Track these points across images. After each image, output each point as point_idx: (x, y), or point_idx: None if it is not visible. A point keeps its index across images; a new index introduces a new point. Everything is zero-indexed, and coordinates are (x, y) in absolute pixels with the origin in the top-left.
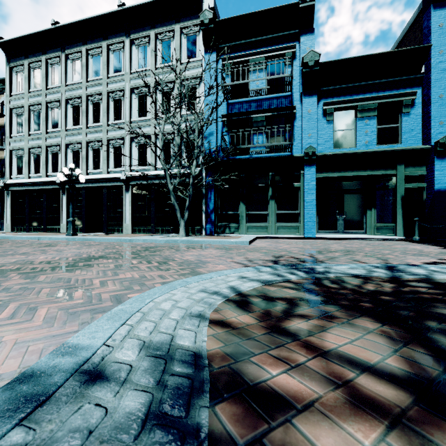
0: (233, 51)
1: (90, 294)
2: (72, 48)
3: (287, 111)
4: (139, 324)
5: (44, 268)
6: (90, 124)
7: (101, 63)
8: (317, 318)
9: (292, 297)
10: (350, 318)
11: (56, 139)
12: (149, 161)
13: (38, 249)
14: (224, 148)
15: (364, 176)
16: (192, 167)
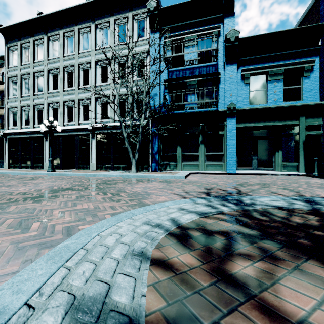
0: (172, 32)
1: (46, 225)
2: (53, 32)
3: (213, 76)
4: (77, 266)
5: (18, 199)
6: (66, 88)
7: (73, 42)
8: (259, 257)
9: (228, 231)
10: (295, 259)
11: (41, 99)
12: (109, 115)
13: (22, 182)
14: (165, 105)
15: (273, 126)
16: (141, 119)
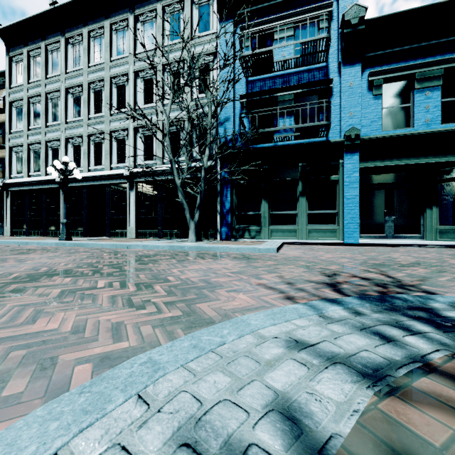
0: (253, 18)
1: None
2: (73, 31)
3: (321, 85)
4: None
5: None
6: (92, 115)
7: (103, 45)
8: None
9: None
10: None
11: (56, 133)
12: (156, 154)
13: (2, 257)
14: (242, 133)
15: (422, 165)
16: (204, 157)
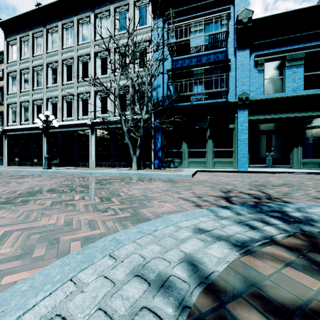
0: (176, 17)
1: None
2: (51, 24)
3: (223, 63)
4: None
5: None
6: (65, 82)
7: (73, 34)
8: None
9: None
10: None
11: (40, 94)
12: (109, 109)
13: (6, 180)
14: (169, 96)
15: (291, 118)
16: (143, 112)
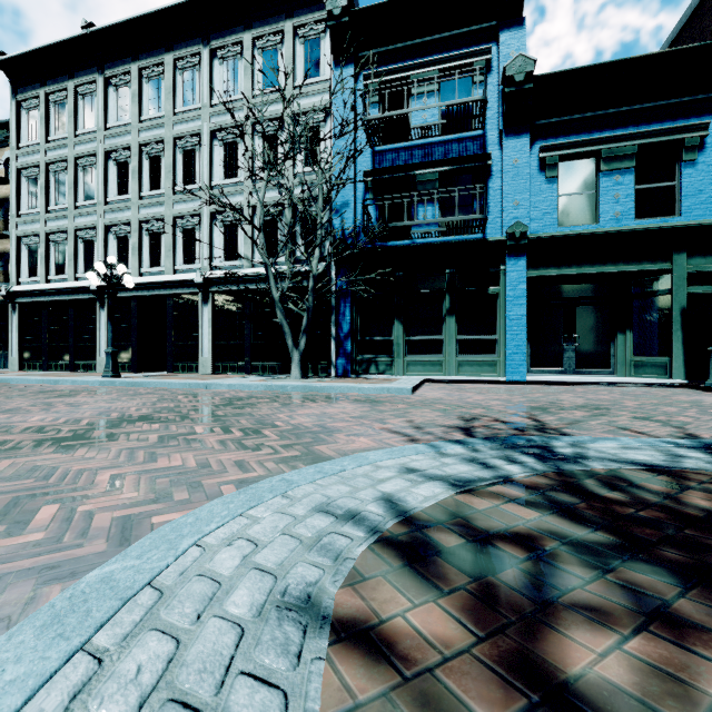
0: (382, 63)
1: (73, 513)
2: (116, 67)
3: (476, 162)
4: (125, 648)
5: (22, 443)
6: (146, 192)
7: (163, 90)
8: (632, 618)
9: (532, 532)
10: None
11: (91, 217)
12: (242, 252)
13: (42, 401)
14: (367, 228)
15: (611, 274)
16: (313, 260)
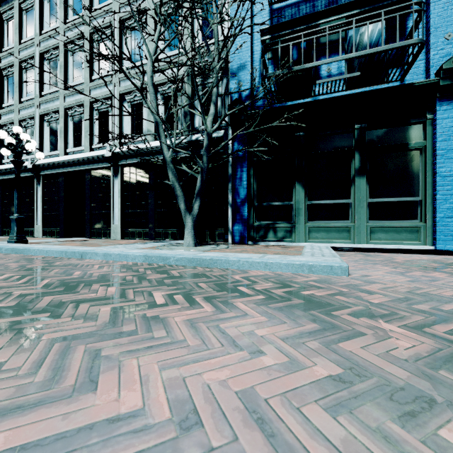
0: None
1: None
2: None
3: None
4: None
5: None
6: (70, 83)
7: None
8: None
9: None
10: None
11: (30, 109)
12: (146, 128)
13: None
14: (267, 75)
15: None
16: (207, 117)
